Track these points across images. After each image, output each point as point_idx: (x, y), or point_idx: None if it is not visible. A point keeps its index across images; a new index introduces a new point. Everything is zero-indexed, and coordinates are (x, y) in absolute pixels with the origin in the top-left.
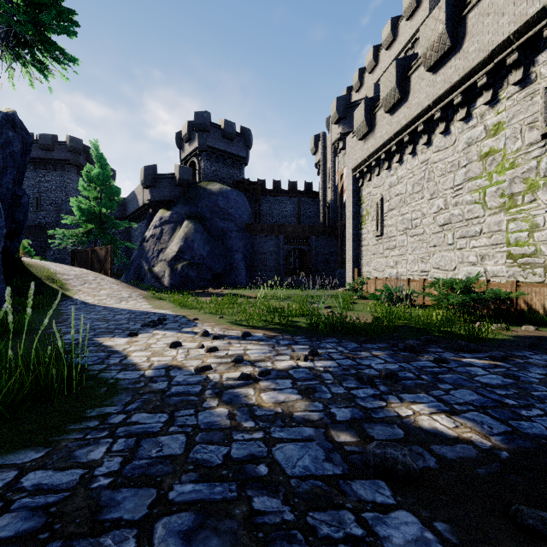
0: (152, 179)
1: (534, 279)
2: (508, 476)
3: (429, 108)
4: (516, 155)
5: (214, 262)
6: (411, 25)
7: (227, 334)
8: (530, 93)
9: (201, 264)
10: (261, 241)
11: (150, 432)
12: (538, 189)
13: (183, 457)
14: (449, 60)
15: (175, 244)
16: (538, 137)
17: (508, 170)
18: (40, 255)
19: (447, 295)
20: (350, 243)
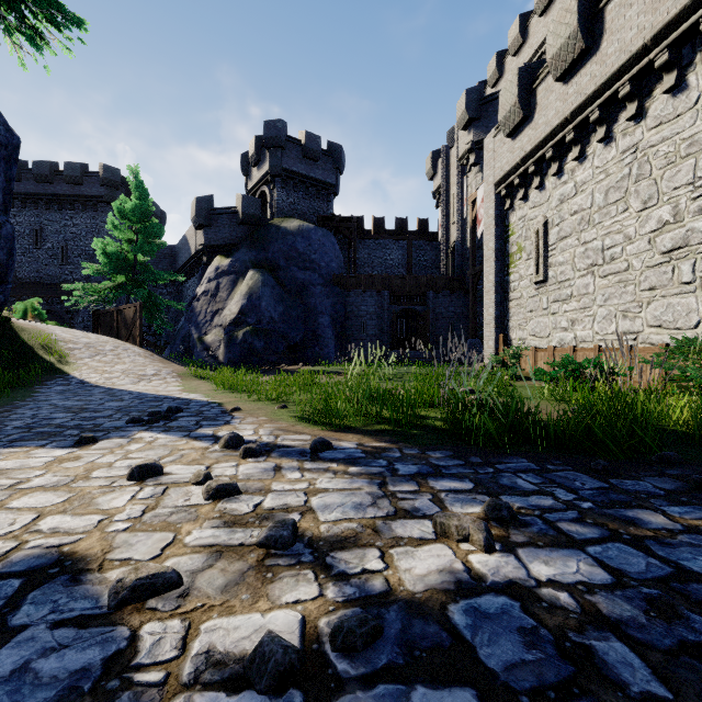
0: (207, 216)
1: None
2: None
3: (644, 52)
4: None
5: (290, 328)
6: None
7: (281, 443)
8: None
9: (271, 331)
10: (357, 299)
11: None
12: None
13: None
14: None
15: (235, 303)
16: None
17: None
18: (66, 323)
19: None
20: (491, 296)
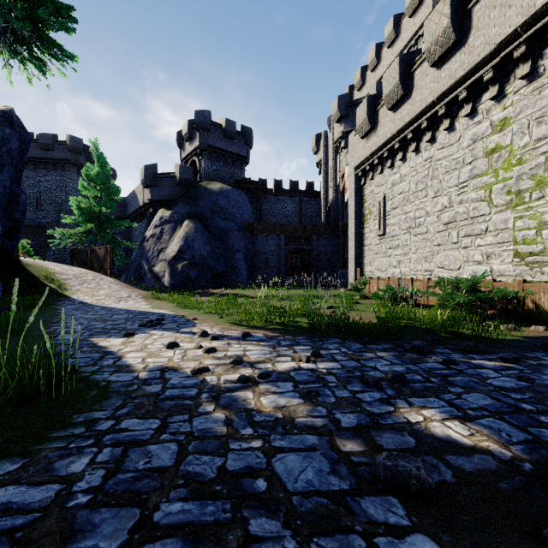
0: (152, 179)
1: (542, 278)
2: (534, 492)
3: (433, 105)
4: (523, 151)
5: (215, 262)
6: (414, 22)
7: (227, 334)
8: (538, 87)
9: (201, 264)
10: (263, 241)
11: (140, 441)
12: (547, 185)
13: (173, 470)
14: (453, 54)
15: (175, 244)
16: (546, 132)
17: (515, 166)
18: (40, 256)
19: (453, 294)
20: (352, 242)
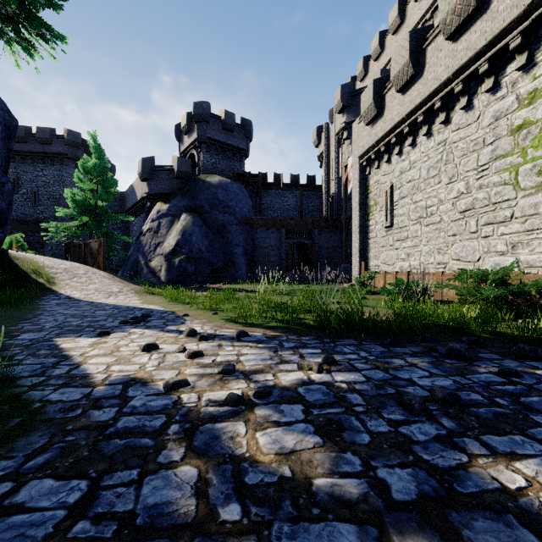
0: (150, 172)
1: None
2: None
3: (448, 82)
4: None
5: (213, 257)
6: (420, 6)
7: (219, 334)
8: None
9: (199, 258)
10: (262, 235)
11: None
12: None
13: None
14: (473, 24)
15: (173, 238)
16: None
17: None
18: (38, 251)
19: (479, 287)
20: (357, 235)
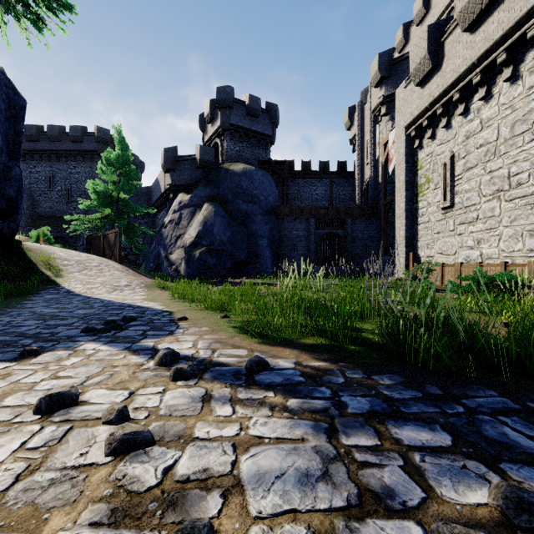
0: (172, 162)
1: None
2: None
3: None
4: None
5: (236, 249)
6: None
7: (216, 360)
8: None
9: (221, 250)
10: (289, 225)
11: None
12: None
13: None
14: None
15: (193, 229)
16: None
17: None
18: (71, 246)
19: None
20: (402, 221)
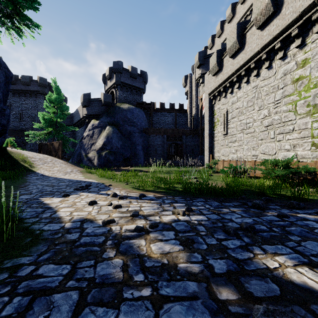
0: (88, 102)
1: None
2: None
3: (258, 53)
4: None
5: (125, 151)
6: (244, 7)
7: (129, 195)
8: None
9: (116, 152)
10: (153, 138)
11: (48, 288)
12: None
13: None
14: (272, 21)
15: (101, 140)
16: None
17: (312, 89)
18: (22, 147)
19: (274, 170)
20: (207, 139)
